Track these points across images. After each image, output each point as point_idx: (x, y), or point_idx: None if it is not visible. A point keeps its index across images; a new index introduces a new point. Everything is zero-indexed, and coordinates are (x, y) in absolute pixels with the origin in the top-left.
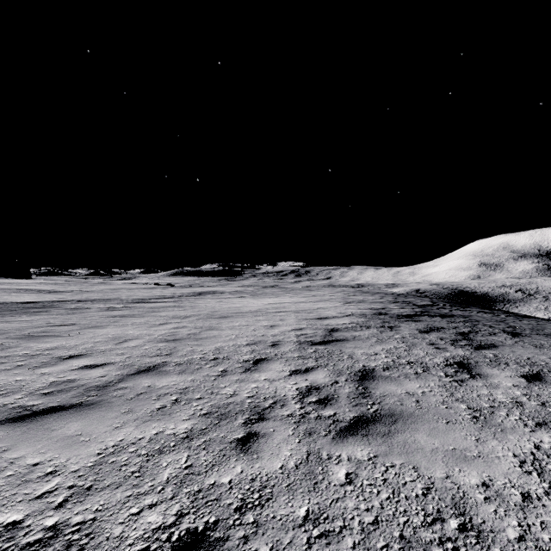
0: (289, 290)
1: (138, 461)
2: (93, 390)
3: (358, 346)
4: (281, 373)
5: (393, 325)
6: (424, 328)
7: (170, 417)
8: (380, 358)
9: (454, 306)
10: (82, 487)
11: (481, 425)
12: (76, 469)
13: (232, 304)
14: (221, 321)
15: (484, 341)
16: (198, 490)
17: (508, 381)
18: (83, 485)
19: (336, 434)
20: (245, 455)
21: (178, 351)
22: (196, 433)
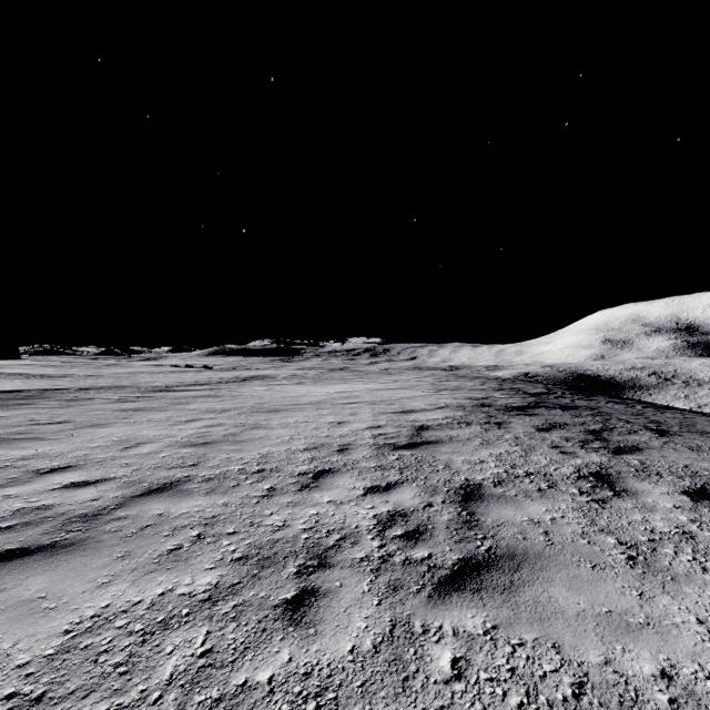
0: (363, 374)
1: (127, 643)
2: (76, 522)
3: (457, 451)
4: (353, 491)
5: (501, 421)
6: (542, 424)
7: (187, 564)
8: (489, 468)
9: (575, 394)
10: (27, 697)
11: (642, 571)
12: (24, 662)
13: (286, 393)
14: (271, 416)
15: (623, 442)
16: (218, 697)
17: (666, 501)
18: (30, 693)
19: (433, 589)
20: (297, 628)
21: (208, 460)
22: (224, 591)
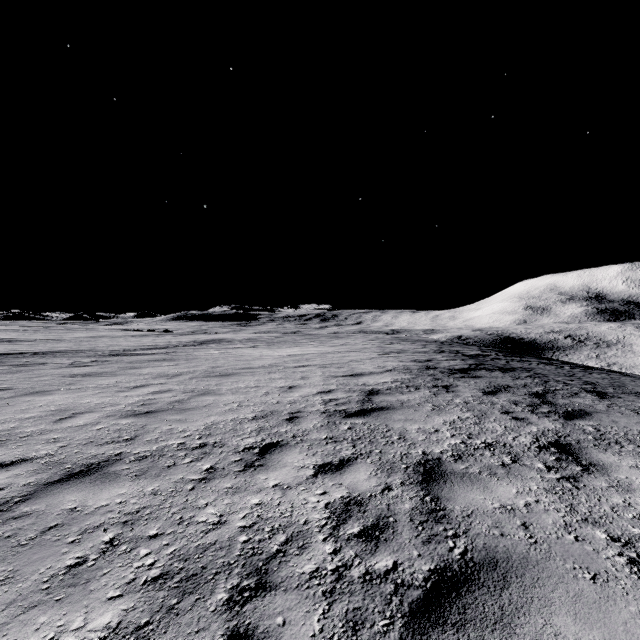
0: (314, 338)
1: None
2: None
3: (410, 418)
4: (302, 471)
5: (448, 384)
6: (487, 387)
7: (85, 591)
8: (445, 438)
9: (507, 355)
10: None
11: None
12: None
13: (240, 356)
14: (222, 381)
15: (569, 405)
16: None
17: (639, 477)
18: None
19: (404, 626)
20: None
21: (147, 433)
22: None
